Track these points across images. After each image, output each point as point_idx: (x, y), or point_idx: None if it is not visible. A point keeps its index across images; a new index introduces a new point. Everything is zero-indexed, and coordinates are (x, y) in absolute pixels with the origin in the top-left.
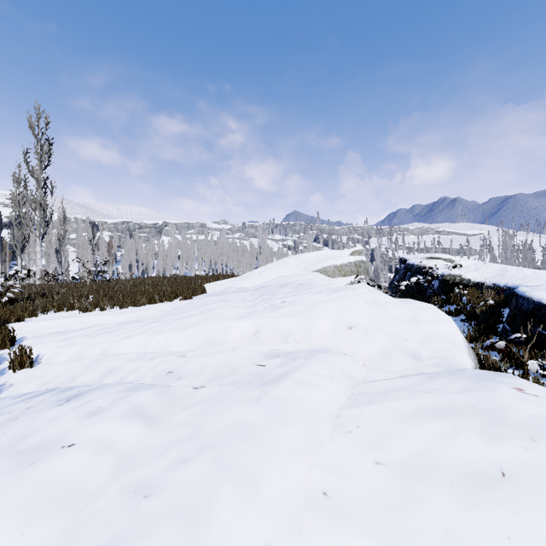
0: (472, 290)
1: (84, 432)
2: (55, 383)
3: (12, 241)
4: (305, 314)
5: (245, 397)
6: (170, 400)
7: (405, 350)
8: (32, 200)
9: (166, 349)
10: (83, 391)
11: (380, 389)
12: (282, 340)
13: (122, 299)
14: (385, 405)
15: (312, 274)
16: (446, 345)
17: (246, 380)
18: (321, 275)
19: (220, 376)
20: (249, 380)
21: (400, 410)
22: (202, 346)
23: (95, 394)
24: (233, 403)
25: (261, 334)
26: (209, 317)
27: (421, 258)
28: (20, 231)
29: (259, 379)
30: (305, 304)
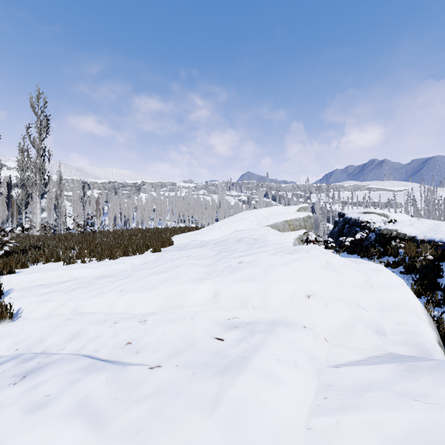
0: (408, 244)
1: (19, 440)
2: (25, 343)
3: (18, 200)
4: (262, 278)
5: (201, 394)
6: (122, 387)
7: (367, 323)
8: (33, 165)
9: (130, 310)
10: (41, 364)
11: (351, 382)
12: (240, 306)
13: (100, 251)
14: (364, 417)
15: (265, 229)
16: (408, 316)
17: (203, 361)
18: (272, 229)
19: (177, 352)
20: (207, 362)
21: (386, 430)
22: (163, 309)
23: (50, 372)
24: (187, 405)
25: (220, 298)
26: (172, 277)
27: (357, 212)
28: (24, 191)
29: (217, 360)
30: (262, 266)
